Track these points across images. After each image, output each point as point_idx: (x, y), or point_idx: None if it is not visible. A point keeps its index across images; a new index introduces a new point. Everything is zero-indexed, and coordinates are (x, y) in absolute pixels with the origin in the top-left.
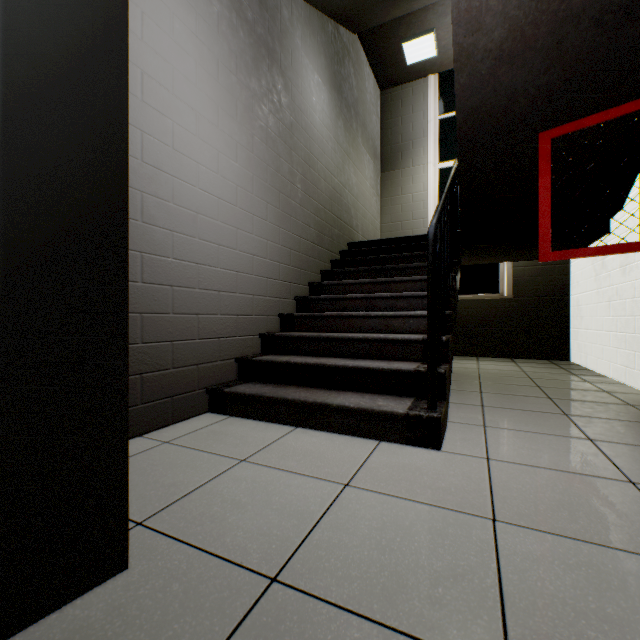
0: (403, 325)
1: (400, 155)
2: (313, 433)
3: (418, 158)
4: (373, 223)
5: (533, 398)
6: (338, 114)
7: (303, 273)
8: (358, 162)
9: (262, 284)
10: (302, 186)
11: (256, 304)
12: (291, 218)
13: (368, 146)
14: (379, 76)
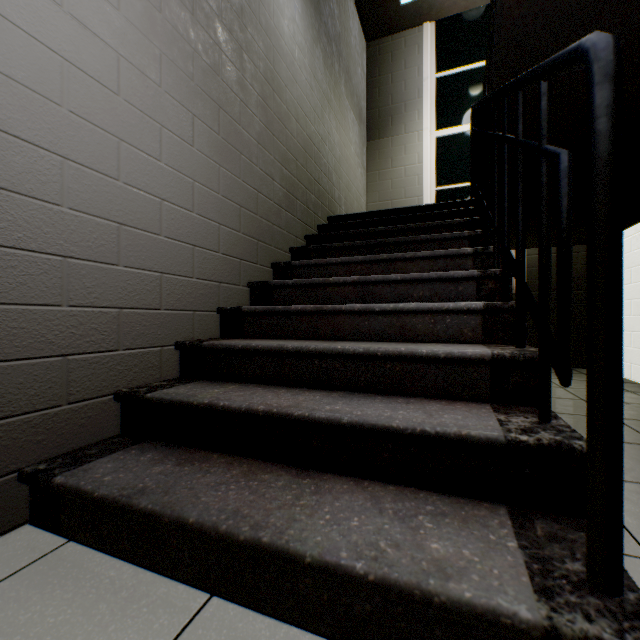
0: (432, 327)
1: (390, 120)
2: (248, 635)
3: (412, 123)
4: (358, 200)
5: (639, 448)
6: (315, 39)
7: (263, 247)
8: (341, 116)
9: (182, 255)
10: (261, 114)
11: (168, 289)
12: (241, 157)
13: (353, 102)
14: (365, 20)
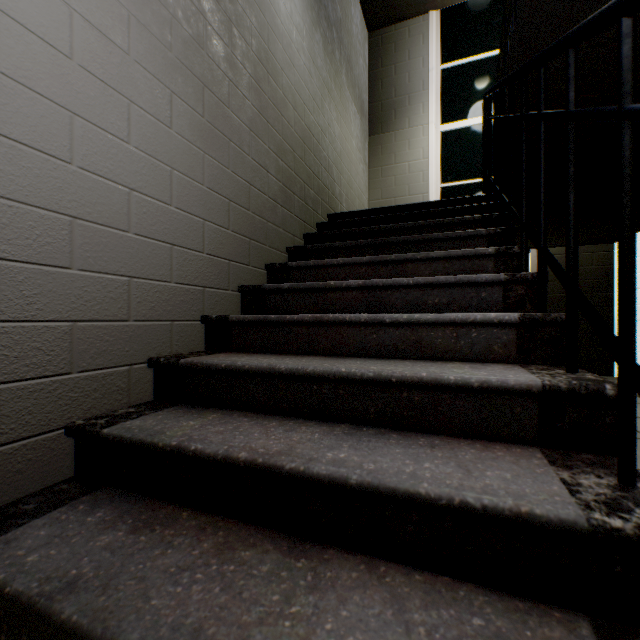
0: (455, 342)
1: (393, 113)
2: None
3: (416, 117)
4: (360, 197)
5: None
6: (315, 22)
7: (255, 247)
8: (342, 108)
9: (157, 255)
10: (253, 98)
11: (139, 296)
12: (231, 144)
13: (354, 94)
14: (367, 8)
